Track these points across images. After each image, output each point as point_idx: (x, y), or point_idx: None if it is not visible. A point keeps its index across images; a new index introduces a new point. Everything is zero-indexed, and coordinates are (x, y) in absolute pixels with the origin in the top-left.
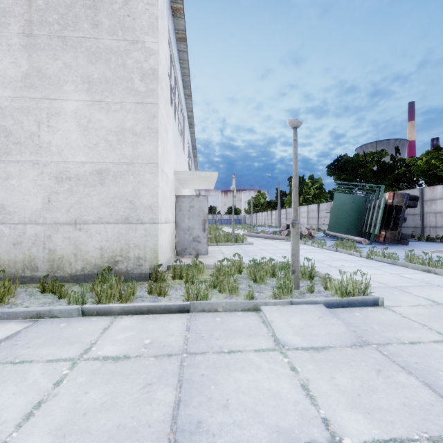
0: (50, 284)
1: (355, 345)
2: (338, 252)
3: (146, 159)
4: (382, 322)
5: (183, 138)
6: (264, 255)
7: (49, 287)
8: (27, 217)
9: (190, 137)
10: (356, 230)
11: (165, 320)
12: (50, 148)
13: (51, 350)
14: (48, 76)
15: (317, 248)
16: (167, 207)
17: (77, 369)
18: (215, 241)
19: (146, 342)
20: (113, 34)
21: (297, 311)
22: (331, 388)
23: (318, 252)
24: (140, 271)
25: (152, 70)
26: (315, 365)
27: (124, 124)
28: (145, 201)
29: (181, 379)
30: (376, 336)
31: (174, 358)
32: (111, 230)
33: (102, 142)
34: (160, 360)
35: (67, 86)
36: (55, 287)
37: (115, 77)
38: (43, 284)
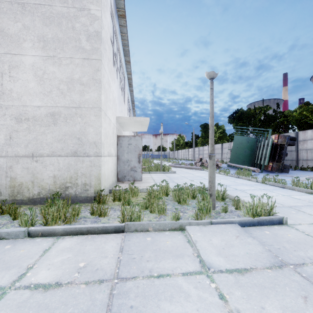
0: (7, 207)
1: (274, 265)
2: (239, 178)
3: (91, 104)
4: (291, 241)
5: (124, 93)
6: (184, 181)
7: (7, 209)
8: None
9: (130, 94)
10: (250, 162)
11: (101, 241)
12: (11, 94)
13: None
14: (9, 35)
15: (223, 175)
16: (109, 143)
17: (4, 302)
18: (148, 171)
19: (80, 266)
20: (64, 2)
21: (217, 230)
22: None
23: (225, 178)
24: (86, 195)
25: (96, 32)
26: (242, 291)
27: (73, 75)
28: (90, 138)
29: None
30: (290, 256)
31: (104, 284)
32: (62, 162)
33: (54, 90)
34: (91, 288)
35: (26, 44)
36: (11, 210)
37: (66, 37)
38: (1, 207)
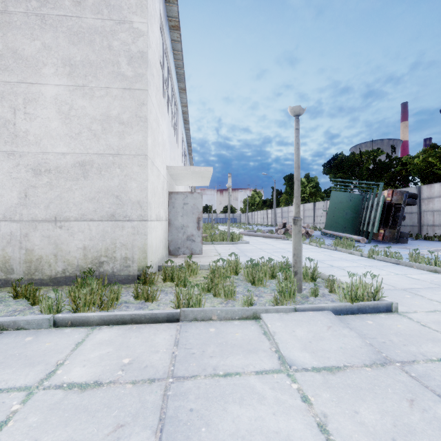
0: (23, 289)
1: (375, 363)
2: (337, 251)
3: (134, 150)
4: (400, 333)
5: (177, 133)
6: (261, 255)
7: (23, 292)
8: (1, 213)
9: (185, 134)
10: (353, 228)
11: (150, 332)
12: (27, 137)
13: (5, 375)
14: (24, 58)
15: (315, 247)
16: (158, 203)
17: (32, 404)
18: (210, 240)
19: (124, 362)
20: (97, 12)
21: (303, 319)
22: (357, 429)
23: (317, 251)
24: (127, 273)
25: (141, 53)
26: (331, 393)
27: (110, 111)
28: (133, 196)
29: (163, 417)
30: (397, 351)
31: (156, 384)
32: (95, 228)
33: (85, 132)
34: (139, 388)
35: (46, 69)
36: (28, 292)
37: (100, 60)
38: (15, 288)
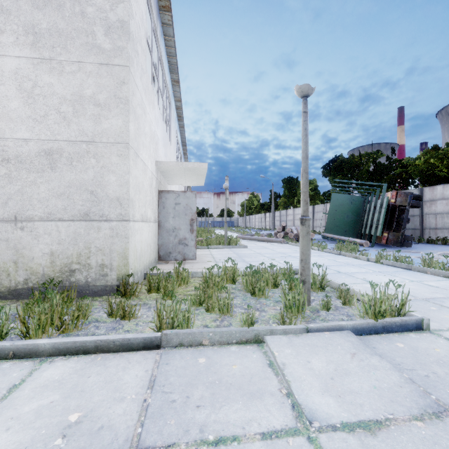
0: None
1: (426, 412)
2: (341, 255)
3: (112, 137)
4: (443, 361)
5: (170, 129)
6: (260, 260)
7: None
8: None
9: (179, 131)
10: (354, 232)
11: (118, 366)
12: None
13: None
14: None
15: (317, 251)
16: (144, 202)
17: None
18: (206, 244)
19: (70, 421)
20: None
21: (318, 343)
22: None
23: (320, 255)
24: (104, 283)
25: (121, 22)
26: None
27: (83, 90)
28: (111, 191)
29: None
30: None
31: None
32: (64, 230)
33: (52, 114)
34: None
35: (4, 37)
36: None
37: (71, 28)
38: None
